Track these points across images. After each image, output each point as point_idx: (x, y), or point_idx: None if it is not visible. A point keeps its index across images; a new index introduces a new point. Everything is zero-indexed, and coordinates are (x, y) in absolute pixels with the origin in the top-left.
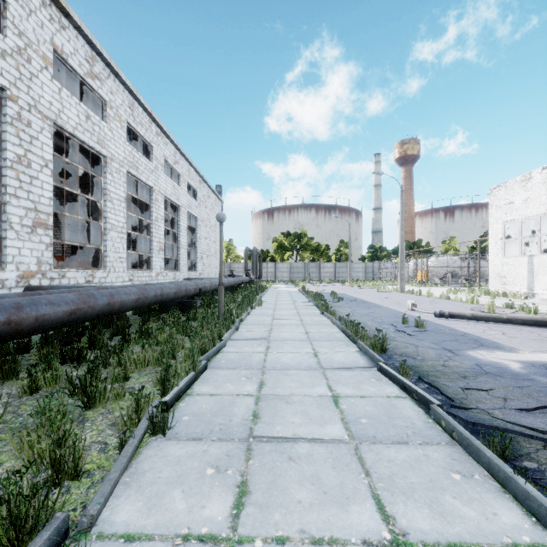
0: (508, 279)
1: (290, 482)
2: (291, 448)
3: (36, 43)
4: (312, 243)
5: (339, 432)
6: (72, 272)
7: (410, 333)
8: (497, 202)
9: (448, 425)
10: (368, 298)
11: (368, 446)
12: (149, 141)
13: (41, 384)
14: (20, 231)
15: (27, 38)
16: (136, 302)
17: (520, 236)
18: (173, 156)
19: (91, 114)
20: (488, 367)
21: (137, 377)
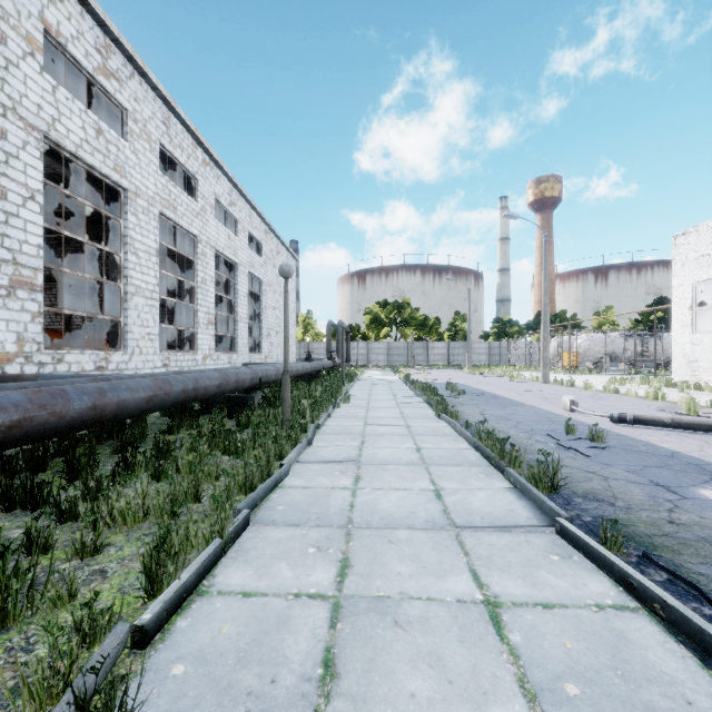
0: (701, 365)
1: None
2: None
3: (15, 15)
4: (417, 315)
5: None
6: (74, 354)
7: (585, 452)
8: (684, 254)
9: None
10: (500, 391)
11: None
12: (193, 172)
13: None
14: None
15: (1, 6)
16: (148, 403)
17: None
18: (227, 195)
19: (104, 128)
20: None
21: (120, 543)
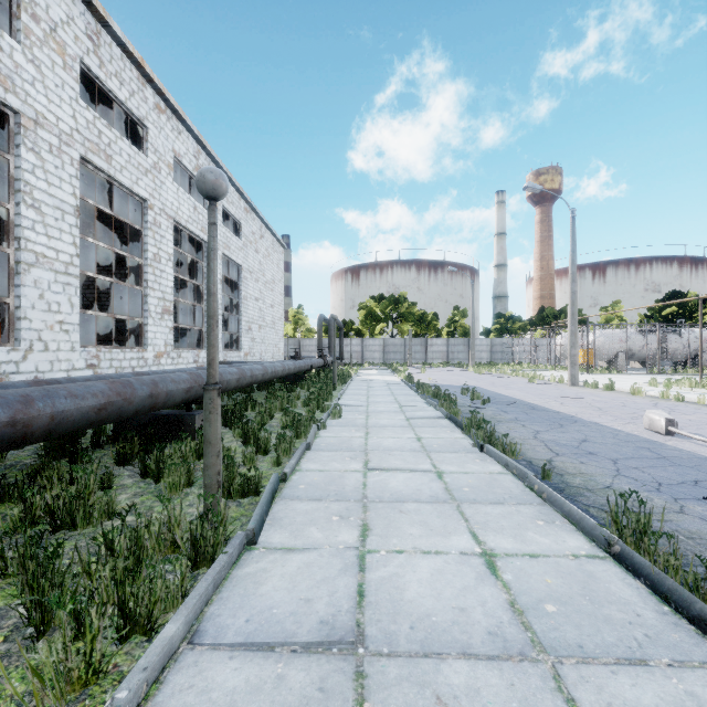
0: None
1: None
2: None
3: None
4: (414, 310)
5: None
6: None
7: None
8: None
9: None
10: (531, 398)
11: None
12: (140, 116)
13: None
14: None
15: None
16: None
17: None
18: (192, 157)
19: None
20: None
21: None
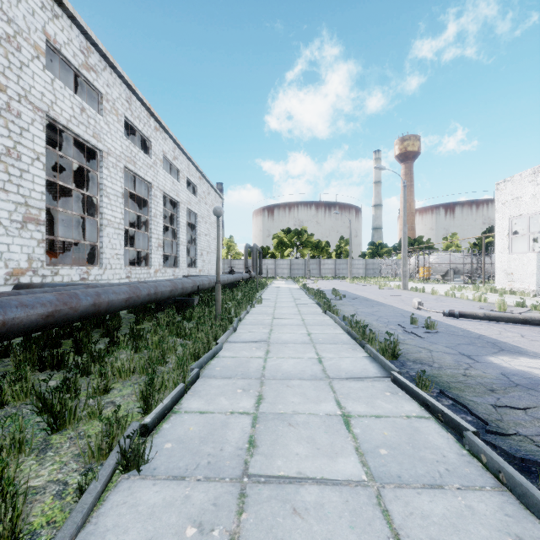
0: (515, 276)
1: None
2: (296, 493)
3: (26, 31)
4: (312, 239)
5: (355, 468)
6: (65, 269)
7: (421, 335)
8: (503, 196)
9: (491, 462)
10: (371, 296)
11: (393, 491)
12: (148, 136)
13: (8, 398)
14: (8, 226)
15: (17, 25)
16: (126, 302)
17: (529, 231)
18: (172, 152)
19: (86, 107)
20: (516, 377)
21: (120, 388)
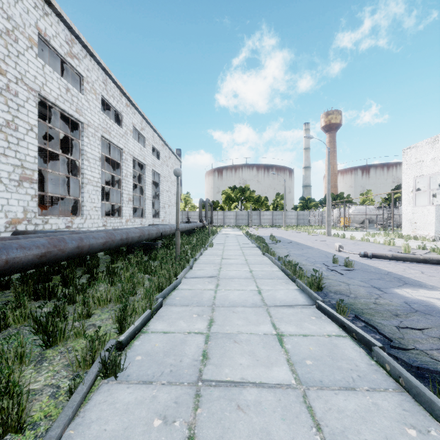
0: (418, 225)
1: (239, 438)
2: (240, 394)
3: (22, 26)
4: (254, 195)
5: (286, 375)
6: (54, 219)
7: (341, 272)
8: (408, 160)
9: (393, 369)
10: (301, 241)
11: (316, 392)
12: (120, 111)
13: (10, 321)
14: (8, 184)
15: (15, 21)
16: (103, 245)
17: (429, 189)
18: (140, 124)
19: (70, 88)
20: (416, 305)
21: (99, 313)
